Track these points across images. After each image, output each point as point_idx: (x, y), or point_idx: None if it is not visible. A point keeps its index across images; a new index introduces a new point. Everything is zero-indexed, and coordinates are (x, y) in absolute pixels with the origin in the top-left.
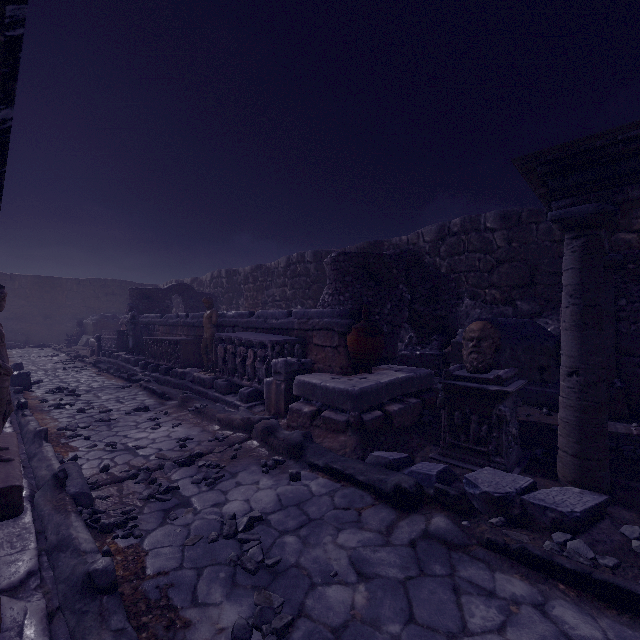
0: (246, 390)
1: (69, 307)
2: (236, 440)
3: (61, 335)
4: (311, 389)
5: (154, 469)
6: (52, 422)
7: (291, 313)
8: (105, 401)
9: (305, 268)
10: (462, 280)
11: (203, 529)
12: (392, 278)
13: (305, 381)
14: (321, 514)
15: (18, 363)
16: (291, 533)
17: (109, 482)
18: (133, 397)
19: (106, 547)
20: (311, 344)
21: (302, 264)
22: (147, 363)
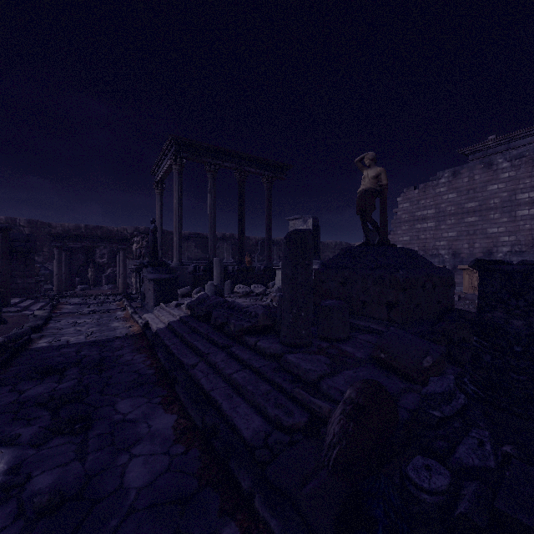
0: None
1: None
2: None
3: None
4: None
5: None
6: None
7: None
8: None
9: None
10: None
11: None
12: None
13: None
14: None
15: None
16: None
17: None
18: None
19: None
20: None
21: None
22: None
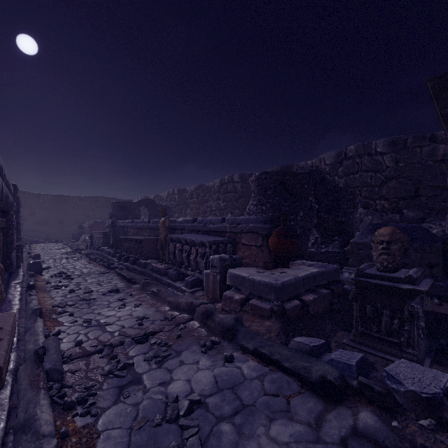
0: (190, 278)
1: (74, 215)
2: (181, 320)
3: (69, 234)
4: (241, 281)
5: (116, 345)
6: (50, 300)
7: (224, 219)
8: (90, 283)
9: (234, 186)
10: (356, 193)
11: (149, 410)
12: (304, 192)
13: (236, 274)
14: (253, 400)
15: (37, 254)
16: (227, 420)
17: (80, 356)
18: (109, 281)
19: (64, 428)
20: (240, 243)
21: (231, 183)
22: (121, 255)
